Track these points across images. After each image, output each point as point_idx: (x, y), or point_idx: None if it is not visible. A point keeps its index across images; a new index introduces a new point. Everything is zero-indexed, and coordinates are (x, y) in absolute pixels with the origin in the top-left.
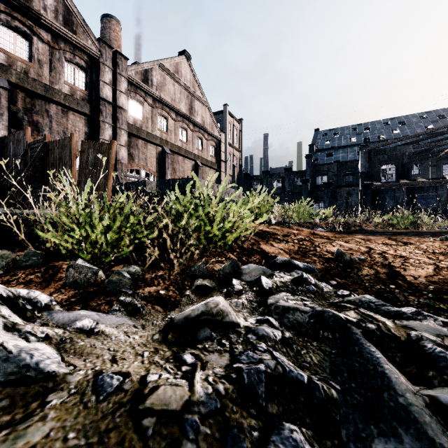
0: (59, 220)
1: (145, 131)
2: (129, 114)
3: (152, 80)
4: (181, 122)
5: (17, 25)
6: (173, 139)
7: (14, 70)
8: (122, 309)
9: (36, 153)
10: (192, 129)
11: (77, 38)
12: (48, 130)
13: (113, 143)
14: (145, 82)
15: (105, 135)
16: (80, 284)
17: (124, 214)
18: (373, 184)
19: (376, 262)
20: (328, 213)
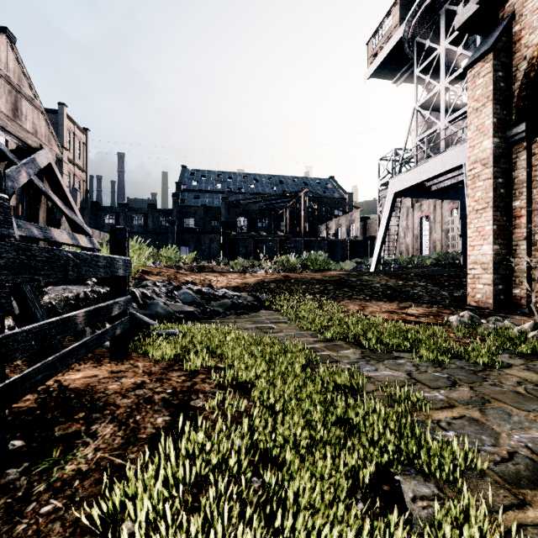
0: None
1: None
2: None
3: None
4: None
5: None
6: None
7: None
8: None
9: None
10: None
11: None
12: None
13: None
14: None
15: None
16: None
17: None
18: (231, 233)
19: (205, 283)
20: (191, 258)
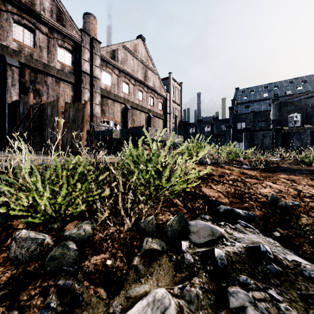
0: (16, 182)
1: (113, 94)
2: (102, 82)
3: (118, 57)
4: (138, 86)
5: (25, 22)
6: (132, 98)
7: (23, 54)
8: (57, 303)
9: (35, 112)
10: (146, 91)
11: (65, 29)
12: (46, 95)
13: (86, 103)
14: (113, 58)
15: (85, 97)
16: (21, 260)
17: (77, 174)
18: (283, 128)
19: (311, 208)
20: (250, 152)
